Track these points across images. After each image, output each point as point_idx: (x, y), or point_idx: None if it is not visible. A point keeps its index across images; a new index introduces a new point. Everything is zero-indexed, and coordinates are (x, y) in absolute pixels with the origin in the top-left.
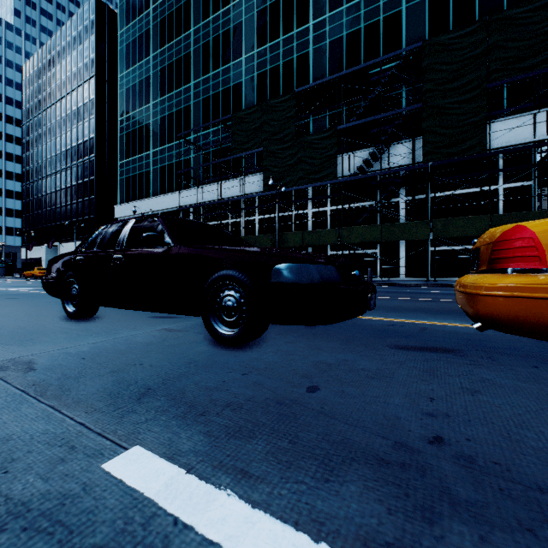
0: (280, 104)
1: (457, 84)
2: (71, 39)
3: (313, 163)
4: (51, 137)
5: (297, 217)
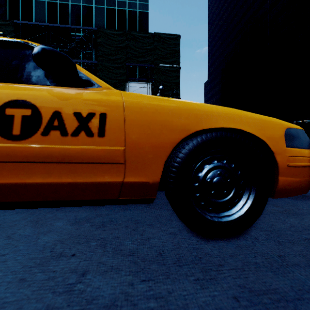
0: None
1: (113, 57)
2: None
3: None
4: None
5: None
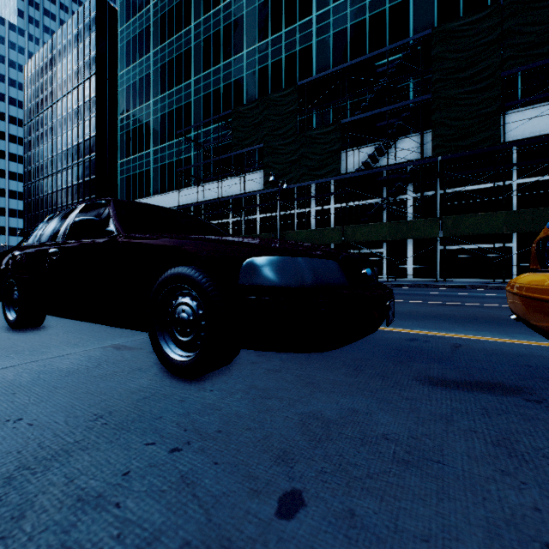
0: (282, 98)
1: (469, 73)
2: (72, 38)
3: (316, 159)
4: (53, 136)
5: (300, 215)
